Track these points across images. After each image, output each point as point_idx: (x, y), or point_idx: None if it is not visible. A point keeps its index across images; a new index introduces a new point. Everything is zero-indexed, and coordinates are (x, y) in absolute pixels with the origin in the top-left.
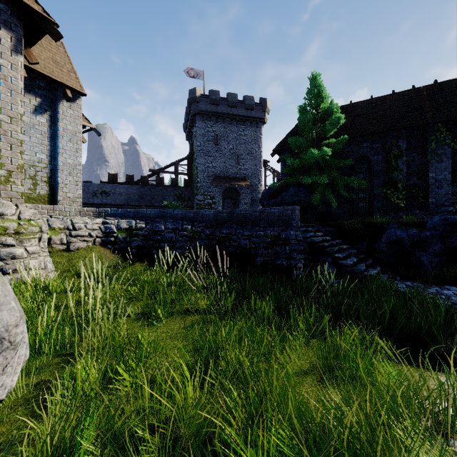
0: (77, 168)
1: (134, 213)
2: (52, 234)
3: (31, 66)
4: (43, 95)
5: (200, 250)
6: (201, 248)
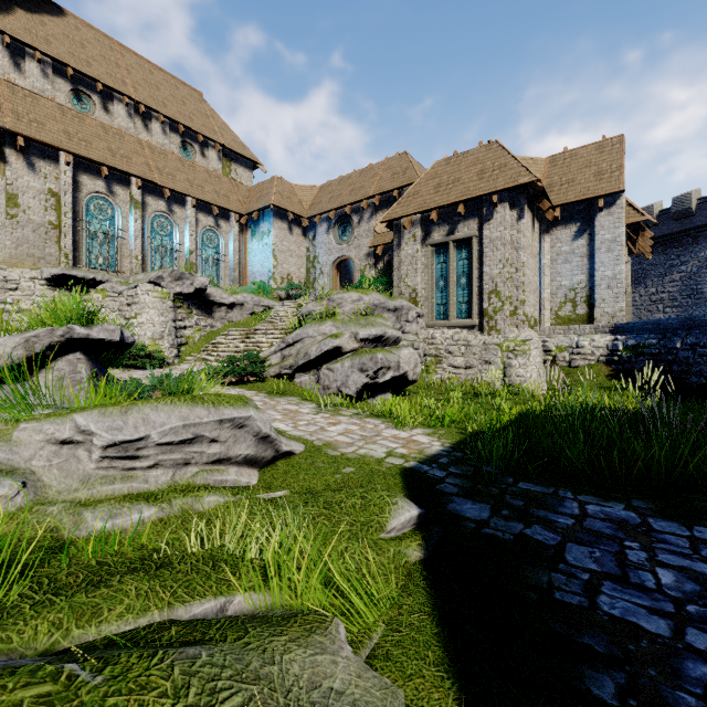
0: (617, 279)
1: (653, 325)
2: (557, 352)
3: (563, 202)
4: (581, 218)
5: None
6: None
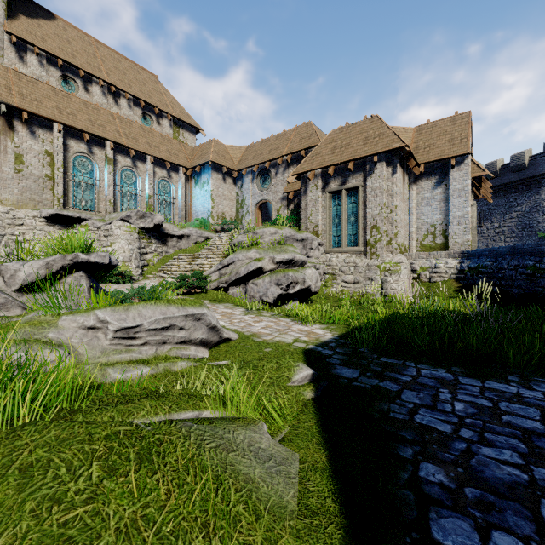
0: (465, 217)
1: (489, 252)
2: (421, 271)
3: (426, 161)
4: (439, 172)
5: (540, 292)
6: (542, 289)
